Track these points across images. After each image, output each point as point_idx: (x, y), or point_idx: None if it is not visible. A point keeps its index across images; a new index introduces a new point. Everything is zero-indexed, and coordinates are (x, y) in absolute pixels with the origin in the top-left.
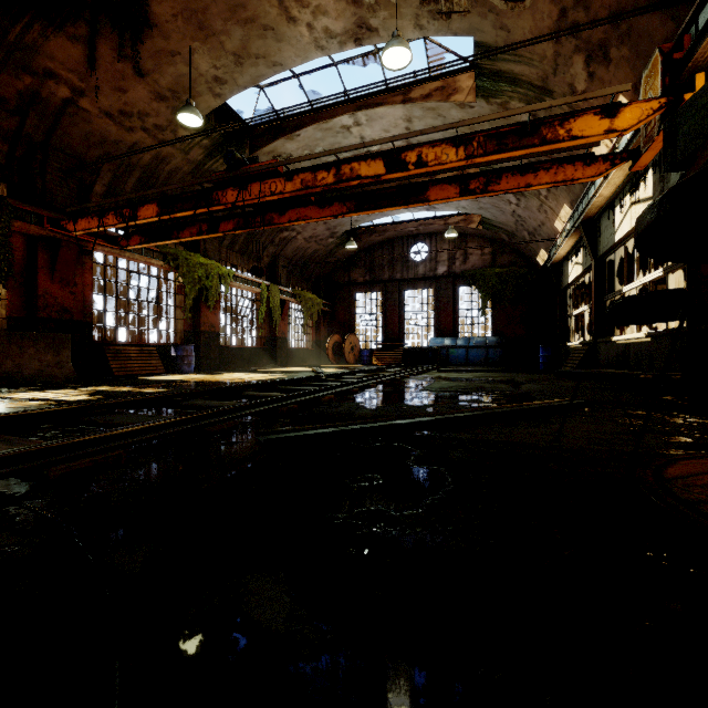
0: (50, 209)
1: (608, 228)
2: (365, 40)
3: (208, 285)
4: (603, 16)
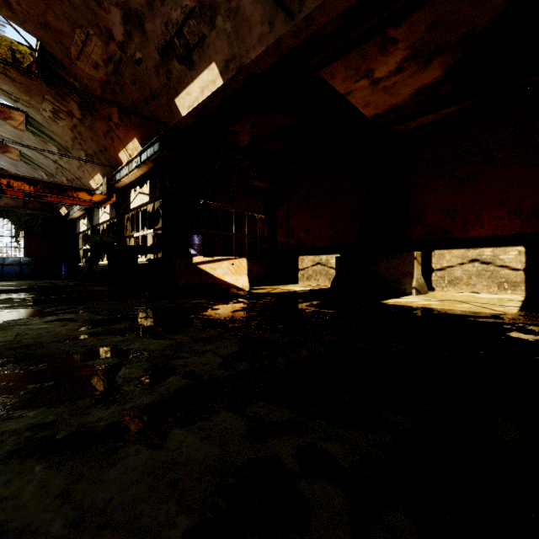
0: None
1: (97, 216)
2: None
3: None
4: (91, 149)
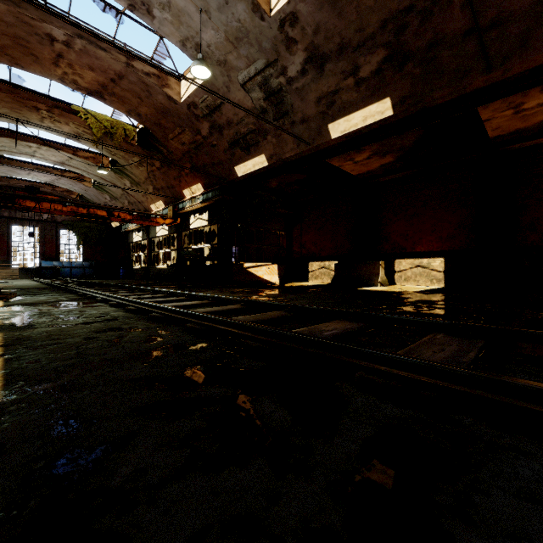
0: None
1: (154, 230)
2: (73, 139)
3: None
4: (160, 185)
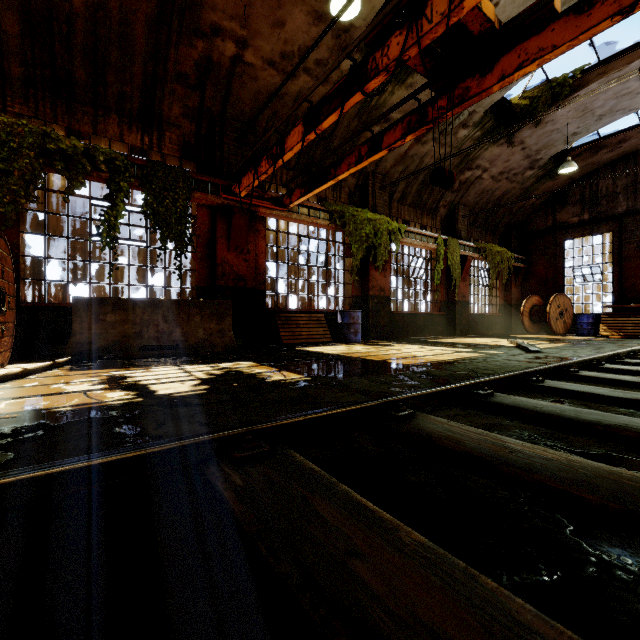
0: (227, 179)
1: None
2: None
3: (376, 243)
4: None
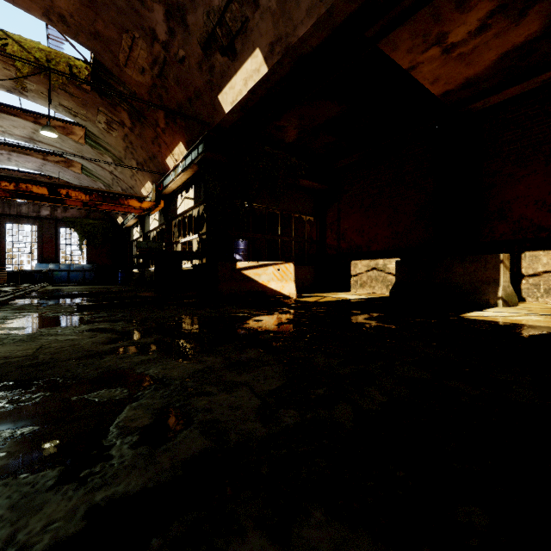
0: None
1: (148, 223)
2: (16, 93)
3: None
4: (141, 157)
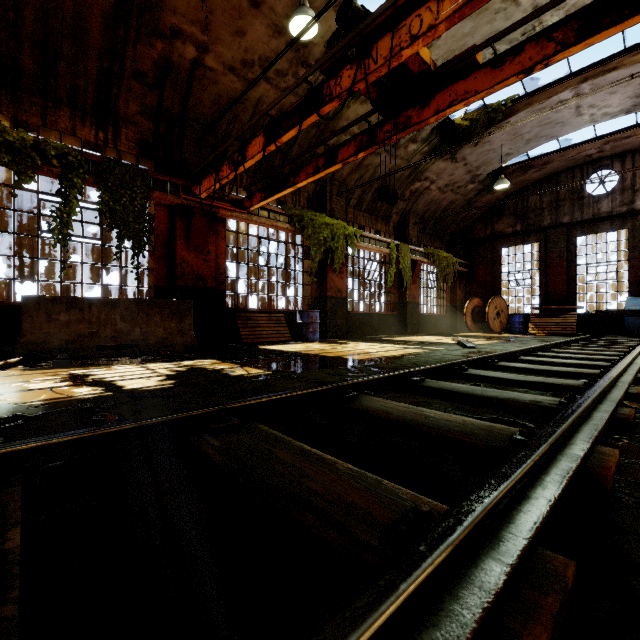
0: (186, 179)
1: None
2: None
3: (333, 247)
4: None
